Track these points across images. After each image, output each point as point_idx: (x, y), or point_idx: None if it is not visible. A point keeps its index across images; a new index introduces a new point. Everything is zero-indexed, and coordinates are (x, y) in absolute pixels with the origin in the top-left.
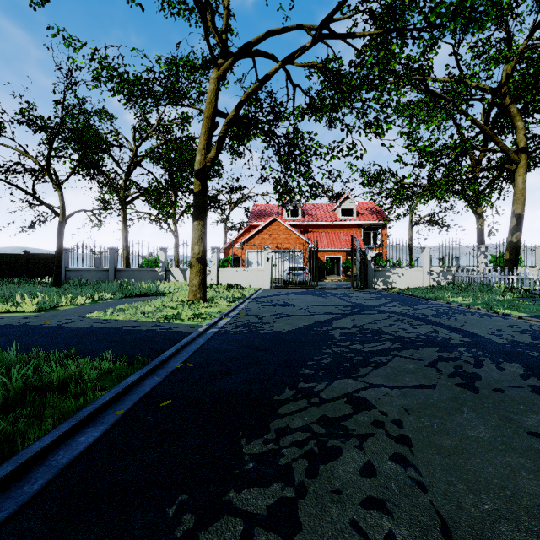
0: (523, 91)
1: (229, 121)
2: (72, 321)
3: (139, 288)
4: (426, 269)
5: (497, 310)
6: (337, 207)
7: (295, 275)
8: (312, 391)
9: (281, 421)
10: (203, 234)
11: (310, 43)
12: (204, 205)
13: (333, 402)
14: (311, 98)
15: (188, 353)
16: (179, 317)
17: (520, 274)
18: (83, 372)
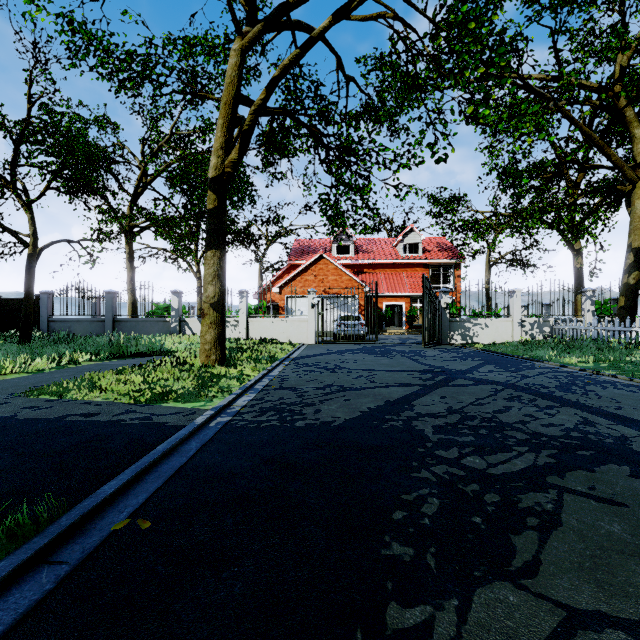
0: None
1: (256, 109)
2: None
3: (136, 346)
4: (517, 319)
5: None
6: (399, 243)
7: (348, 327)
8: None
9: None
10: (221, 270)
11: None
12: (222, 228)
13: None
14: (369, 96)
15: (157, 480)
16: (173, 394)
17: None
18: None
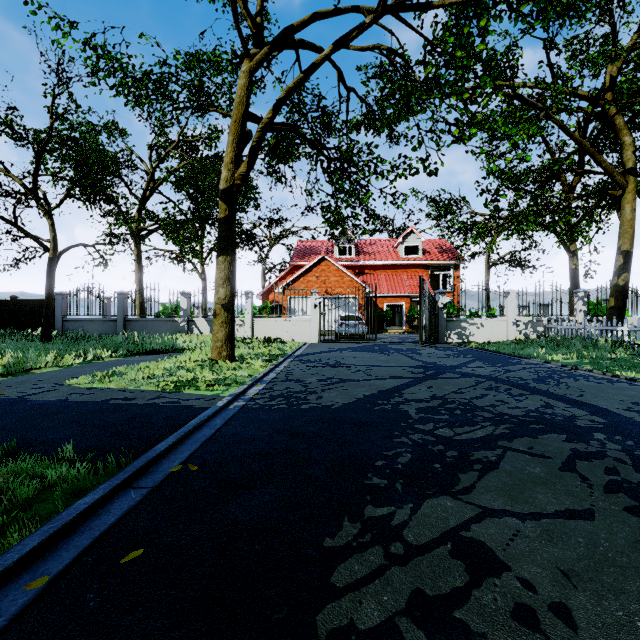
0: (634, 96)
1: (264, 126)
2: (43, 390)
3: (151, 344)
4: (511, 319)
5: (615, 373)
6: (400, 244)
7: (349, 326)
8: (389, 525)
9: (338, 608)
10: (231, 274)
11: (370, 18)
12: (232, 235)
13: (430, 555)
14: (369, 106)
15: (195, 443)
16: (194, 384)
17: (632, 325)
18: (9, 489)
